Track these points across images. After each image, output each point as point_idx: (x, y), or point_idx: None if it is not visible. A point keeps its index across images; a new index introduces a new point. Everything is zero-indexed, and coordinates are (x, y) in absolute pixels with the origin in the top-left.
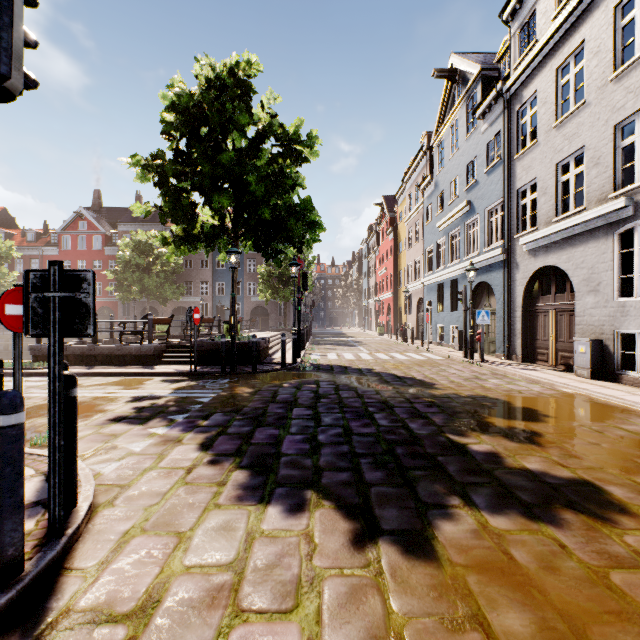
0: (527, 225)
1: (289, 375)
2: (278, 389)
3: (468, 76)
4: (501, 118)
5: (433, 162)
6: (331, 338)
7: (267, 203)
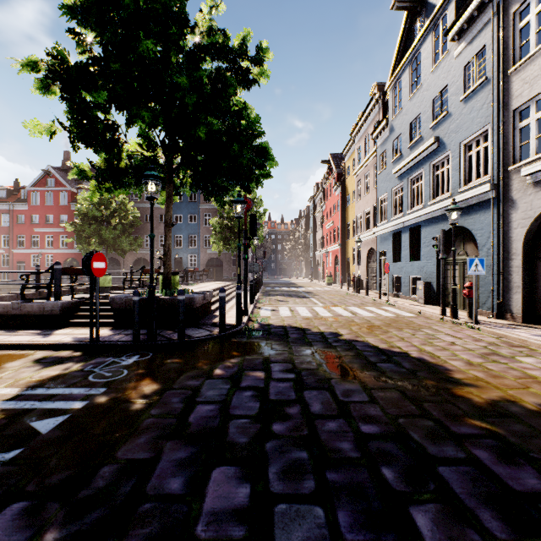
0: (530, 151)
1: (228, 347)
2: (201, 385)
3: (434, 2)
4: (487, 29)
5: (386, 110)
6: (281, 288)
7: (202, 119)
